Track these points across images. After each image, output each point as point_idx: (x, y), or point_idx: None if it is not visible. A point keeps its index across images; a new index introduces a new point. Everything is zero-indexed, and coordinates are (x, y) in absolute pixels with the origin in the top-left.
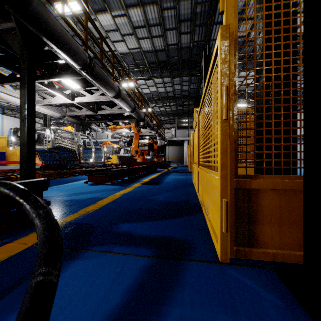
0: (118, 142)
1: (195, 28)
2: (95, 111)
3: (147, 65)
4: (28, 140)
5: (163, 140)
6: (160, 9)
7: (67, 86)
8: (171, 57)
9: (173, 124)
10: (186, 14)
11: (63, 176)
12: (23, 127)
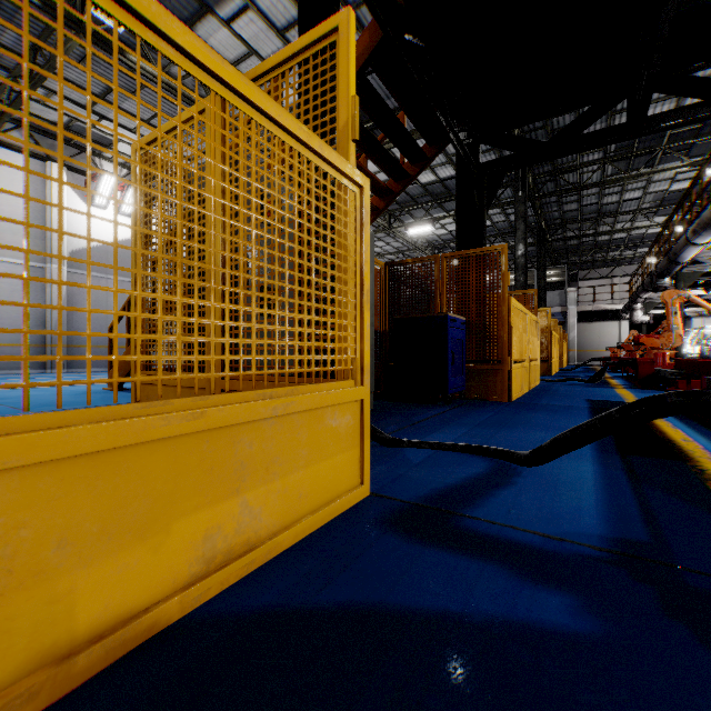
0: None
1: None
2: None
3: None
4: None
5: None
6: None
7: None
8: None
9: None
10: None
11: None
12: None
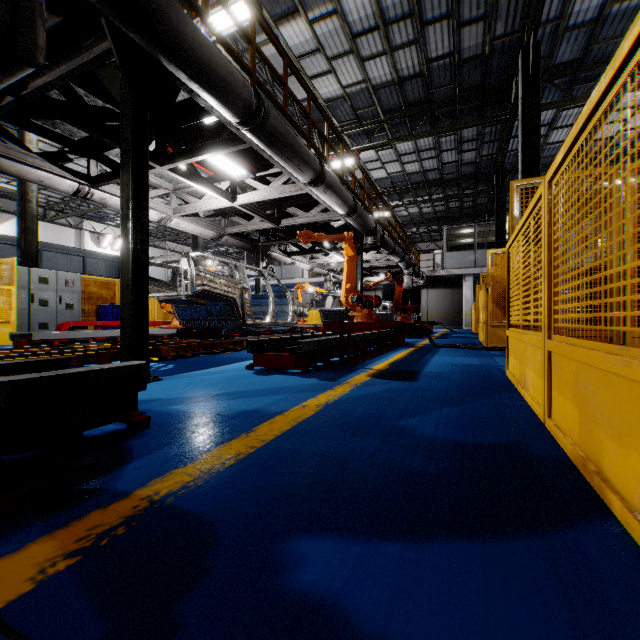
0: (322, 283)
1: (499, 5)
2: (276, 221)
3: (381, 116)
4: (133, 276)
5: (416, 277)
6: None
7: (223, 173)
8: (435, 88)
9: (438, 242)
10: None
11: (213, 351)
12: (126, 251)
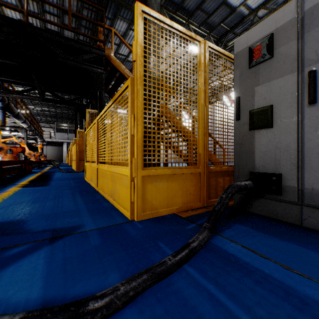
0: None
1: None
2: None
3: None
4: None
5: (43, 142)
6: None
7: None
8: None
9: (51, 124)
10: None
11: None
12: None
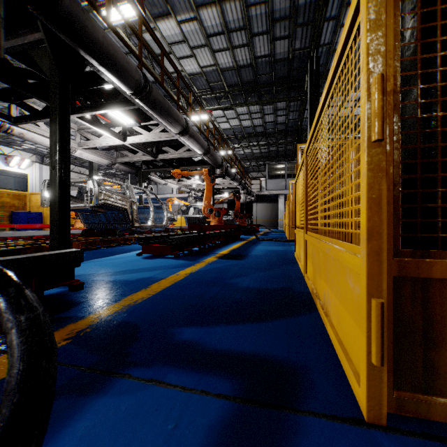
0: (186, 198)
1: (297, 30)
2: (154, 155)
3: (226, 89)
4: (60, 194)
5: (249, 195)
6: (245, 5)
7: (117, 121)
8: (260, 75)
9: (263, 172)
10: (283, 9)
11: (110, 245)
12: (54, 177)
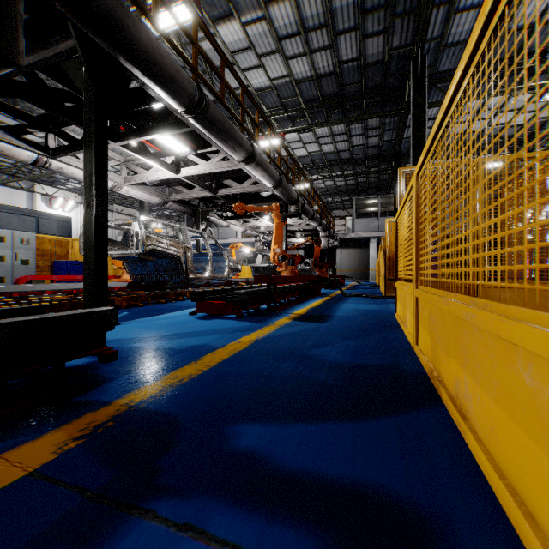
0: (253, 243)
1: (395, 22)
2: (214, 191)
3: (302, 105)
4: (95, 238)
5: (331, 238)
6: None
7: (169, 149)
8: (346, 85)
9: (349, 210)
10: None
11: (160, 300)
12: (89, 217)
